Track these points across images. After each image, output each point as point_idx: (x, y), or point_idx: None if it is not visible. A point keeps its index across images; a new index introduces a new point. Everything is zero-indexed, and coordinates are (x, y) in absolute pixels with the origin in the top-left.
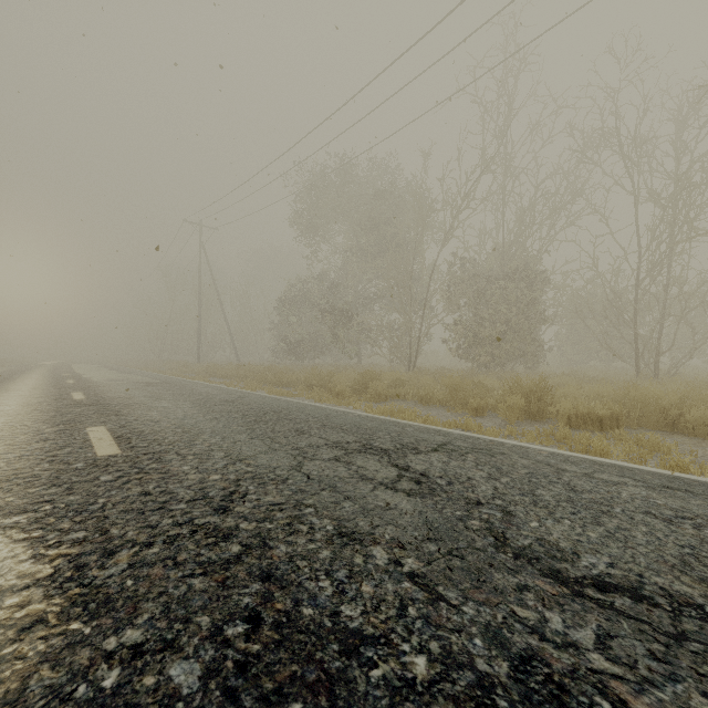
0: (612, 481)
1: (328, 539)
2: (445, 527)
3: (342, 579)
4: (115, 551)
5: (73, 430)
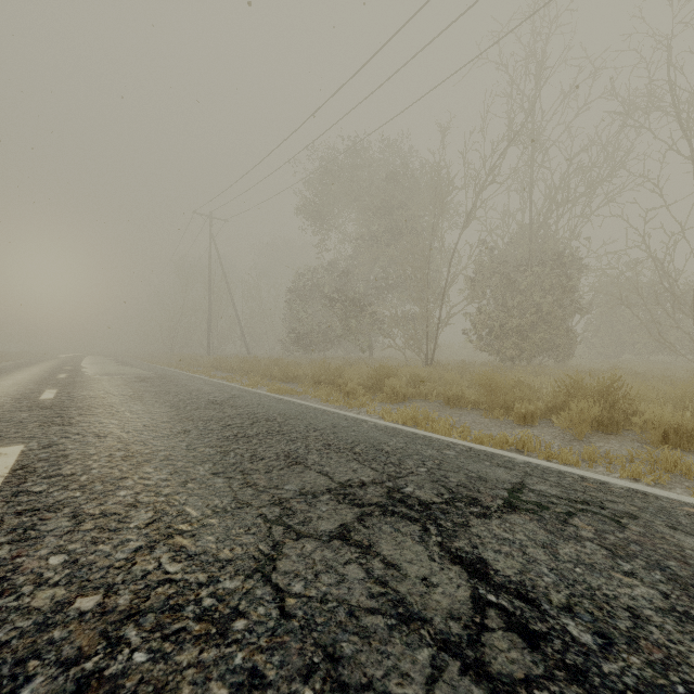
0: None
1: None
2: None
3: None
4: None
5: None
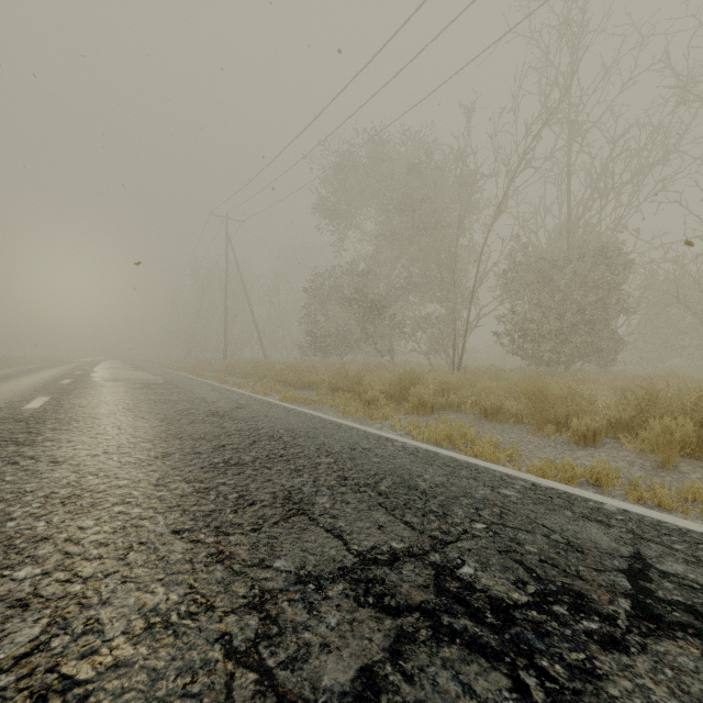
0: None
1: None
2: None
3: None
4: None
5: None
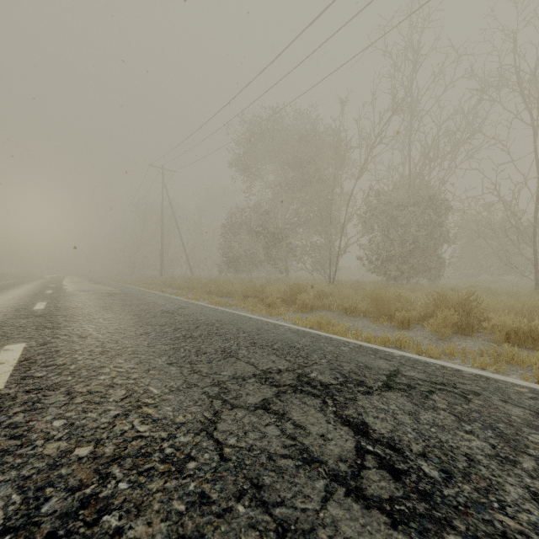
0: None
1: None
2: None
3: None
4: None
5: None
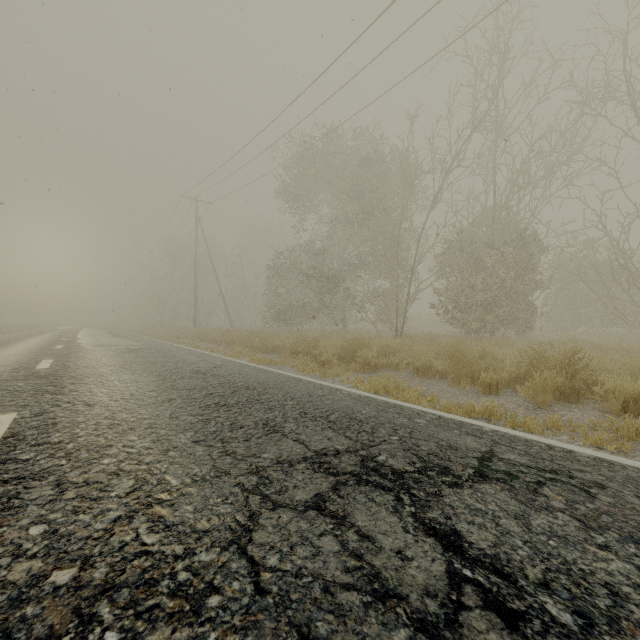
0: None
1: None
2: None
3: None
4: None
5: None
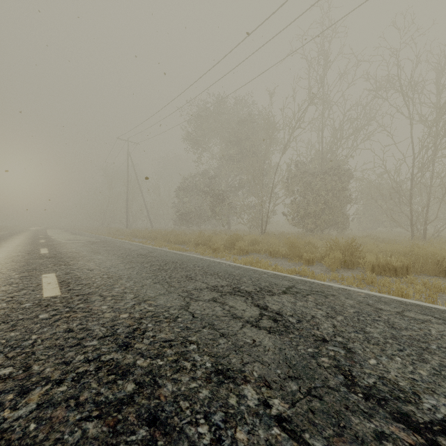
0: (420, 319)
1: (206, 377)
2: (301, 364)
3: (218, 423)
4: (30, 389)
5: (32, 276)
